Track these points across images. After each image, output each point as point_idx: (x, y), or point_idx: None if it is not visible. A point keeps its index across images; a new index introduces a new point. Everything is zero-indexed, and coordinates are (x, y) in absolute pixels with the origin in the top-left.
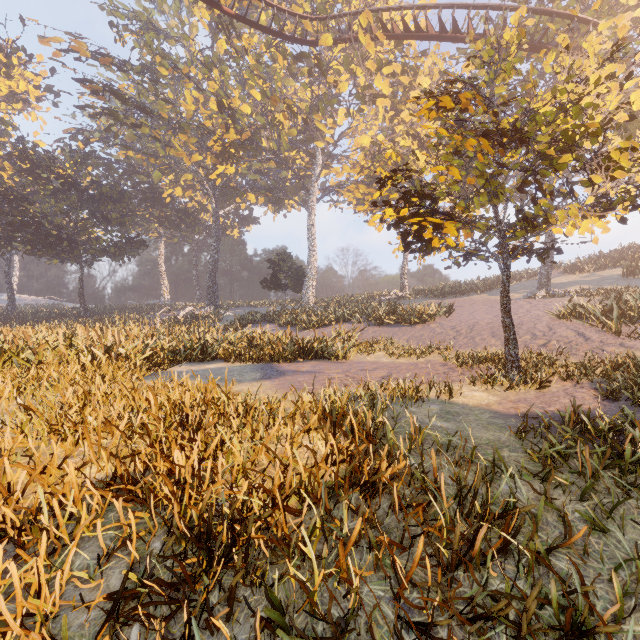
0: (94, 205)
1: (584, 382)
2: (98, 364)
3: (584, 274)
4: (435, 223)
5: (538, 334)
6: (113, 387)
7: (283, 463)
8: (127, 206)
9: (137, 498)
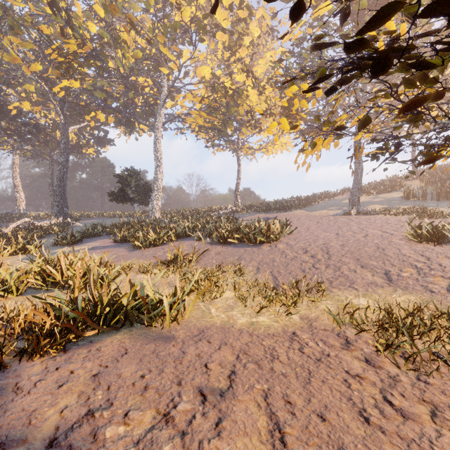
0: None
1: None
2: None
3: (370, 196)
4: None
5: (421, 266)
6: None
7: None
8: None
9: None
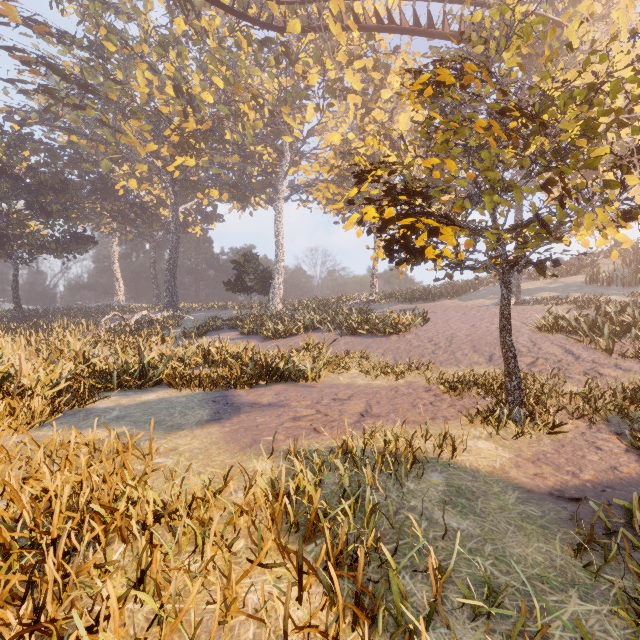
0: (31, 195)
1: (598, 421)
2: None
3: (548, 280)
4: (431, 228)
5: (523, 350)
6: None
7: None
8: (72, 197)
9: None
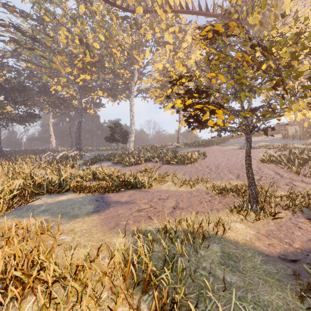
0: (7, 93)
1: (297, 211)
2: None
3: (263, 137)
4: (211, 110)
5: (254, 172)
6: None
7: None
8: (28, 94)
9: None
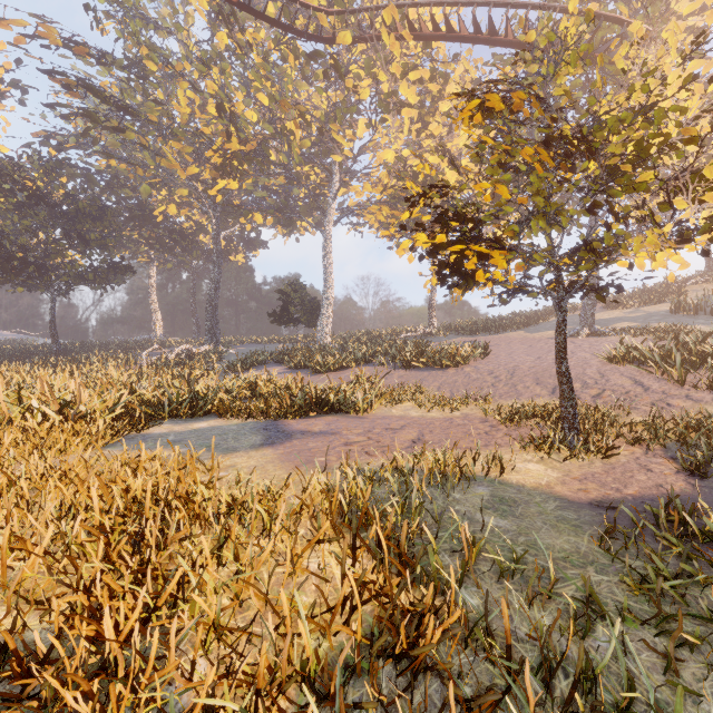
0: (69, 223)
1: (656, 448)
2: (48, 428)
3: (628, 309)
4: (480, 253)
5: (589, 382)
6: (63, 462)
7: (277, 612)
8: (110, 225)
9: (28, 705)
